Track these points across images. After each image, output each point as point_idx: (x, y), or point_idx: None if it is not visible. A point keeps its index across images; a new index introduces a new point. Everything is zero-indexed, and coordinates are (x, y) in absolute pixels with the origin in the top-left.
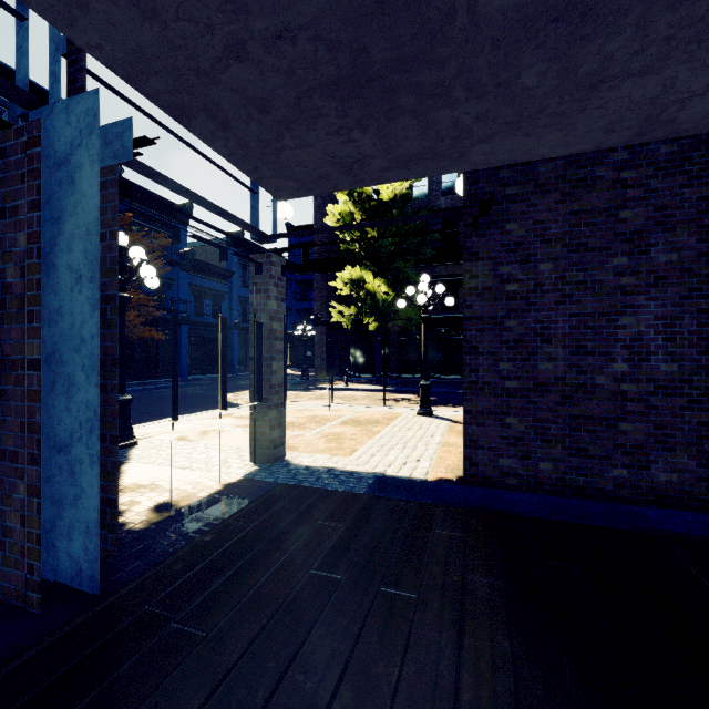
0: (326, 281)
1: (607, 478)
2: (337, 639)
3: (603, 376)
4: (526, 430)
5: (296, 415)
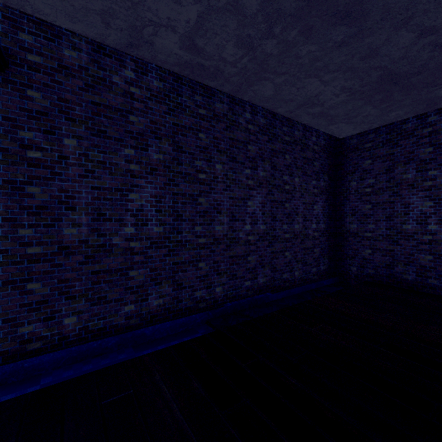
0: None
1: (121, 314)
2: None
3: (118, 237)
4: (51, 292)
5: None
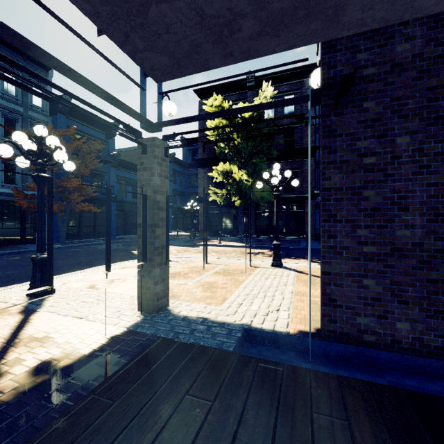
0: (206, 173)
1: None
2: None
3: None
4: (383, 291)
5: (182, 266)
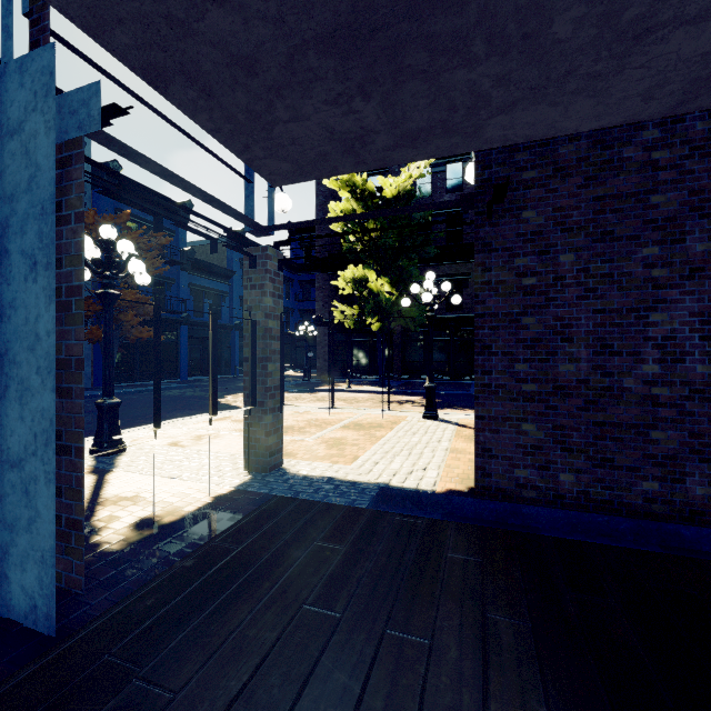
0: (328, 281)
1: (636, 491)
2: (333, 704)
3: (631, 378)
4: (545, 438)
5: (296, 419)
